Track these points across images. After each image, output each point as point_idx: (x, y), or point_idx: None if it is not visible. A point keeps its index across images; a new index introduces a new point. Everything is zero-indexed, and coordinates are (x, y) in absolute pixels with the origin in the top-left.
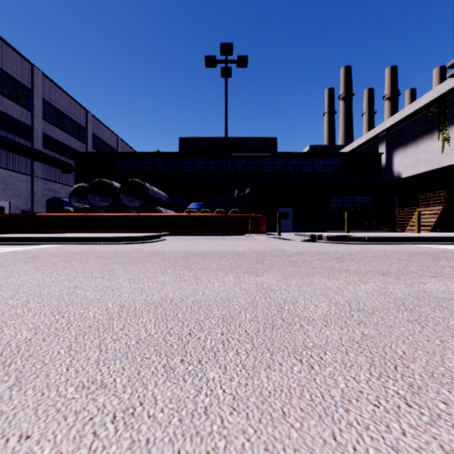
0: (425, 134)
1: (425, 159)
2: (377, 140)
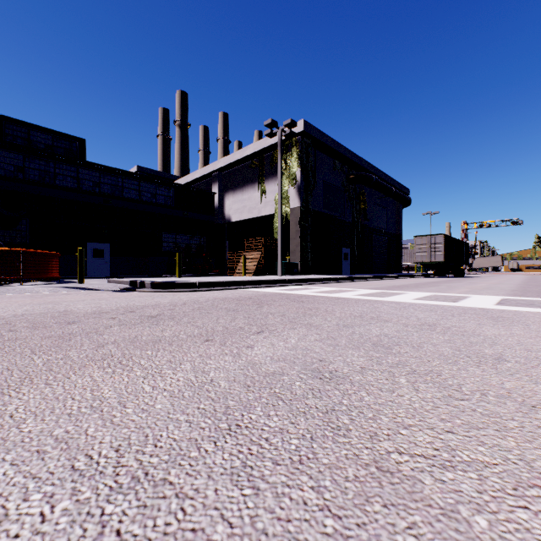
0: (250, 183)
1: (249, 207)
2: (211, 178)
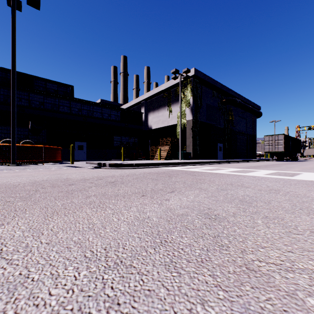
0: (162, 106)
1: (162, 120)
2: (141, 104)
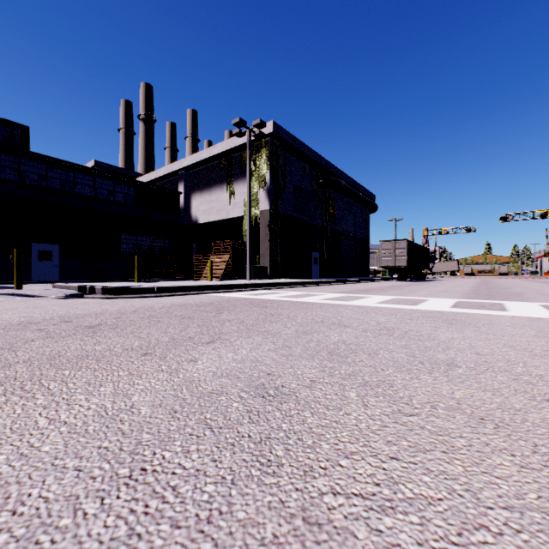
0: (218, 183)
1: (218, 208)
2: (177, 177)
